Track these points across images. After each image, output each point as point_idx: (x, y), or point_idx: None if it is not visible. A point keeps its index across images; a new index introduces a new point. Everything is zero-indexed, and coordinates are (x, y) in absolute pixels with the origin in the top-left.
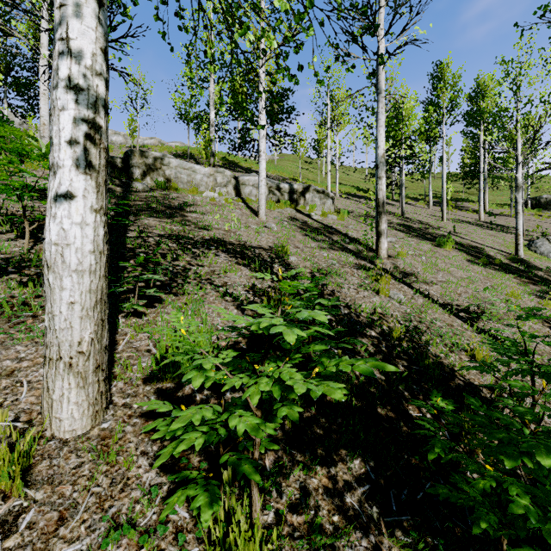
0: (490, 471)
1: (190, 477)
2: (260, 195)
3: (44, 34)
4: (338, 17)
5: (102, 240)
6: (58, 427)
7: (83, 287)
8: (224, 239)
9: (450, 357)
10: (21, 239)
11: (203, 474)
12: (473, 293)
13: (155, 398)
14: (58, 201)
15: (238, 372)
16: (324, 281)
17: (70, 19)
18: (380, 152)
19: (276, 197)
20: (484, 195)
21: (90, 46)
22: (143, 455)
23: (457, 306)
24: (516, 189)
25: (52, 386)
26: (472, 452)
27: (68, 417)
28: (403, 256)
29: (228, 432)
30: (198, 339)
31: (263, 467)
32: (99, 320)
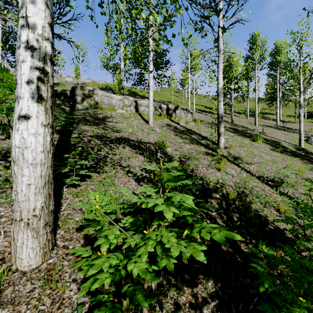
0: (303, 303)
1: (103, 300)
2: (149, 111)
3: None
4: (197, 4)
5: (49, 144)
6: (20, 263)
7: (36, 174)
8: (128, 138)
9: (264, 211)
10: (8, 139)
11: (111, 298)
12: (275, 169)
13: (83, 241)
14: (20, 120)
15: (134, 228)
16: (187, 163)
17: (28, 4)
18: (219, 86)
19: (159, 112)
20: (279, 110)
21: (41, 21)
22: (74, 281)
23: (267, 178)
24: (299, 107)
25: (17, 237)
26: (282, 275)
27: (26, 257)
28: (233, 147)
29: (127, 272)
30: (107, 211)
31: (150, 288)
32: (47, 194)
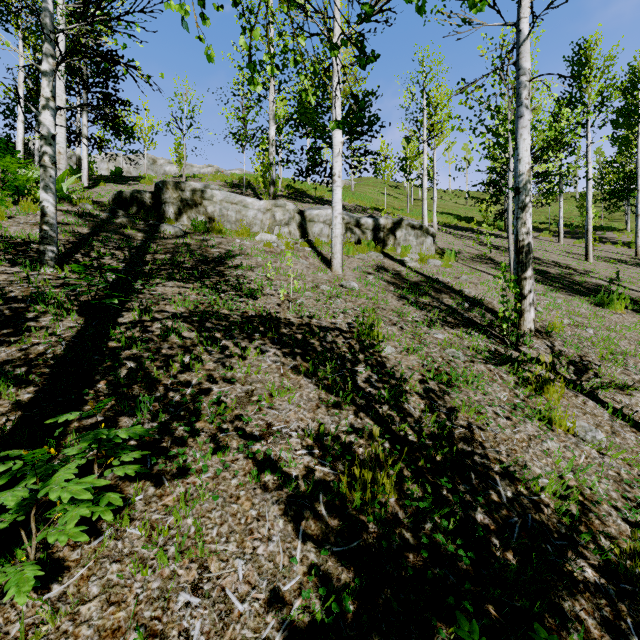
0: None
1: None
2: (334, 237)
3: (60, 38)
4: None
5: None
6: None
7: None
8: (277, 315)
9: None
10: None
11: None
12: None
13: None
14: None
15: None
16: (448, 400)
17: None
18: (522, 168)
19: (356, 237)
20: None
21: None
22: None
23: None
24: None
25: None
26: None
27: None
28: (559, 331)
29: None
30: None
31: None
32: None
